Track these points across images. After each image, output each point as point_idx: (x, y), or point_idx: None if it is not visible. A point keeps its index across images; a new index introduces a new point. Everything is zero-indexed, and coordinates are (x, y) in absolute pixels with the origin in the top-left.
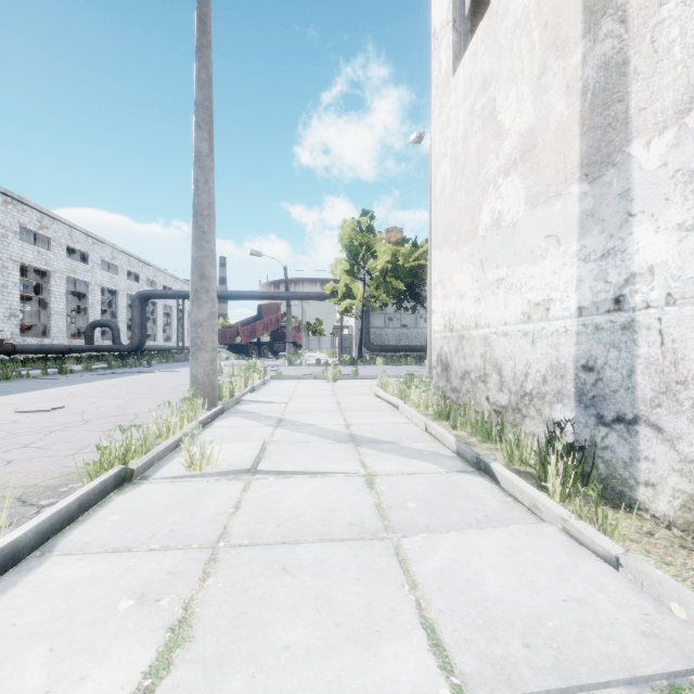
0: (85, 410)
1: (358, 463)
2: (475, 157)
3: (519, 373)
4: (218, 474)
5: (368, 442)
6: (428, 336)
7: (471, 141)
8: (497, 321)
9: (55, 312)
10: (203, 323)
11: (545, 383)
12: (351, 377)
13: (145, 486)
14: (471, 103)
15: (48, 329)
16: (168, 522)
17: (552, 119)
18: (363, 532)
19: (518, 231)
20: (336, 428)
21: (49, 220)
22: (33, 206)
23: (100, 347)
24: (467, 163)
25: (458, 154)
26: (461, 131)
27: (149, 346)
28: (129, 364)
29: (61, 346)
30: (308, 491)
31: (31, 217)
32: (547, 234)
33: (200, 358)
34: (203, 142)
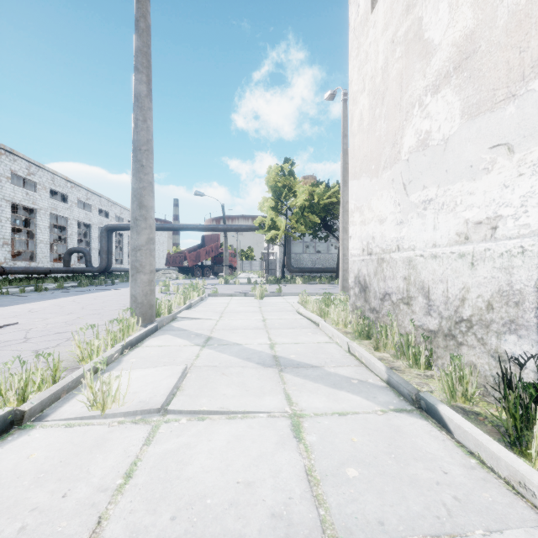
0: (33, 327)
1: (282, 397)
2: (397, 83)
3: (453, 297)
4: (123, 414)
5: (292, 367)
6: (341, 260)
7: (392, 69)
8: (423, 243)
9: (41, 241)
10: (141, 248)
11: (491, 310)
12: (276, 295)
13: (34, 432)
14: (392, 32)
15: (34, 254)
16: (27, 507)
17: (501, 14)
18: (291, 537)
19: (452, 147)
20: (261, 349)
21: (35, 168)
22: (22, 157)
23: (75, 269)
24: (388, 91)
25: (377, 85)
26: (380, 63)
27: (115, 268)
28: (96, 283)
29: (43, 268)
30: (223, 444)
31: (21, 165)
32: (493, 144)
33: (138, 279)
34: (141, 84)
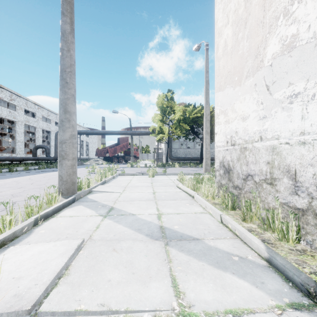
0: None
1: (168, 282)
2: (259, 6)
3: None
4: None
5: (176, 239)
6: (204, 152)
7: None
8: (289, 132)
9: (18, 141)
10: (66, 141)
11: None
12: (162, 174)
13: None
14: None
15: (15, 149)
16: None
17: None
18: None
19: None
20: (150, 219)
21: (15, 96)
22: (6, 89)
23: (39, 158)
24: (250, 15)
25: (240, 15)
26: None
27: None
28: (50, 167)
29: (18, 157)
30: None
31: (6, 94)
32: None
33: (64, 164)
34: (66, 24)
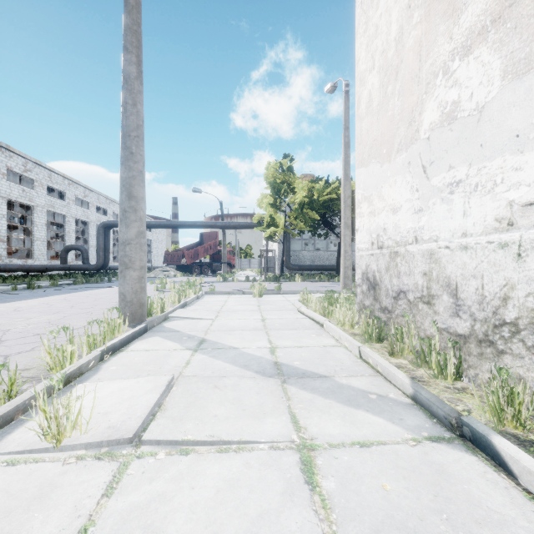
0: (12, 327)
1: (287, 418)
2: (414, 53)
3: (491, 296)
4: (85, 446)
5: (297, 377)
6: (342, 257)
7: (408, 38)
8: (449, 233)
9: (37, 239)
10: (131, 242)
11: None
12: (275, 293)
13: None
14: None
15: (31, 252)
16: None
17: None
18: None
19: (489, 116)
20: (260, 353)
21: (32, 165)
22: (18, 153)
23: (72, 267)
24: (403, 63)
25: (389, 60)
26: (394, 34)
27: (113, 266)
28: (92, 281)
29: (38, 266)
30: (210, 495)
31: (17, 162)
32: None
33: (127, 276)
34: (131, 65)
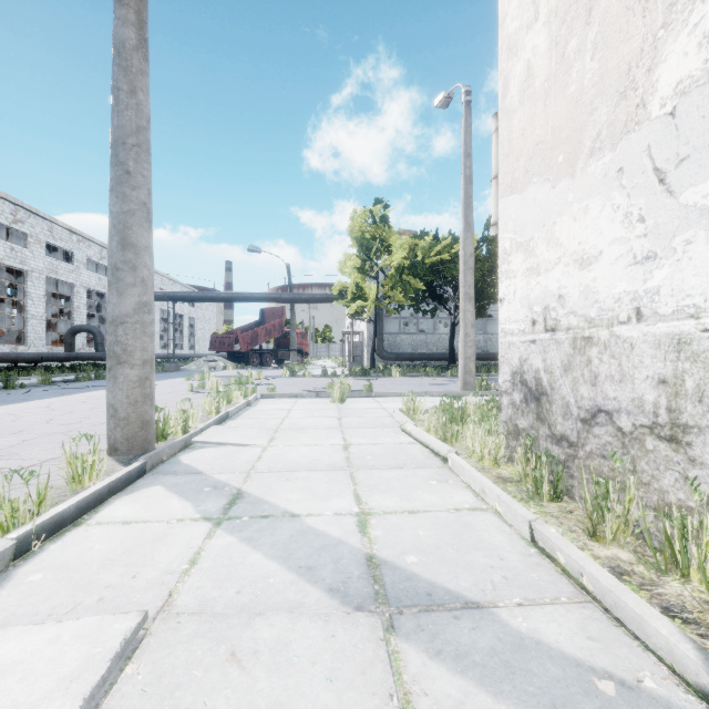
0: None
1: None
2: None
3: None
4: None
5: (416, 608)
6: (461, 342)
7: None
8: None
9: (33, 317)
10: (126, 320)
11: None
12: (364, 395)
13: None
14: None
15: (23, 335)
16: None
17: None
18: None
19: None
20: (339, 531)
21: (25, 213)
22: (4, 197)
23: (80, 355)
24: None
25: None
26: None
27: None
28: (104, 376)
29: (31, 354)
30: None
31: (3, 209)
32: None
33: (120, 376)
34: (126, 26)
